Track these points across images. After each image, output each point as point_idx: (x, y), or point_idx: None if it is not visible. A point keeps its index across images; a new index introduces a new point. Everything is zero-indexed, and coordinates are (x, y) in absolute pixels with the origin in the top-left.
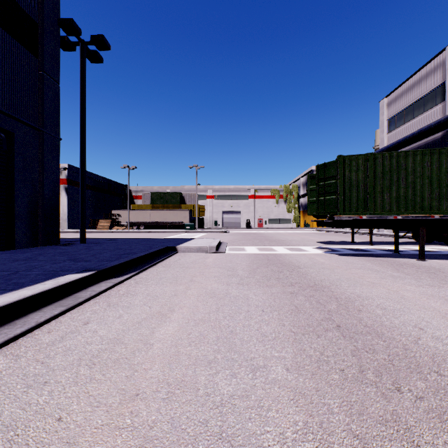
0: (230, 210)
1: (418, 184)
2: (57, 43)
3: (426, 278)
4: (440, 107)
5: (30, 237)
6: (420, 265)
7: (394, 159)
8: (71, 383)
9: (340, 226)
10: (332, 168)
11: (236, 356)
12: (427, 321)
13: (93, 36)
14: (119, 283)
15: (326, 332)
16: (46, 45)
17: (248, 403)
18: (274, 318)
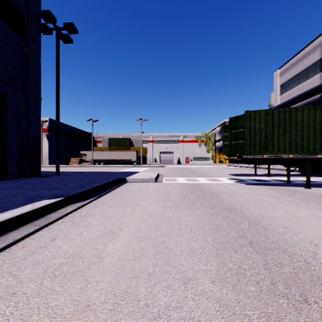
0: (166, 151)
1: (305, 132)
2: (39, 29)
3: (313, 202)
4: (319, 76)
5: (18, 171)
6: (307, 192)
7: (287, 113)
8: (34, 294)
9: (247, 163)
10: (241, 120)
11: (170, 269)
12: (320, 238)
13: (65, 23)
14: (82, 206)
15: (241, 248)
16: (30, 29)
17: (181, 314)
18: (200, 235)
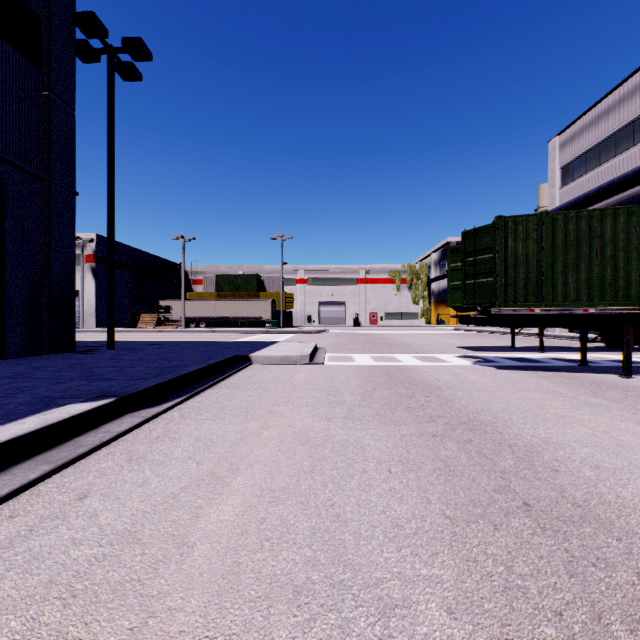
0: (330, 300)
1: (621, 260)
2: (72, 50)
3: None
4: None
5: (29, 341)
6: (627, 385)
7: (583, 222)
8: None
9: (499, 324)
10: (486, 235)
11: (347, 576)
12: None
13: (126, 40)
14: (154, 416)
15: (508, 519)
16: (54, 51)
17: None
18: (410, 486)
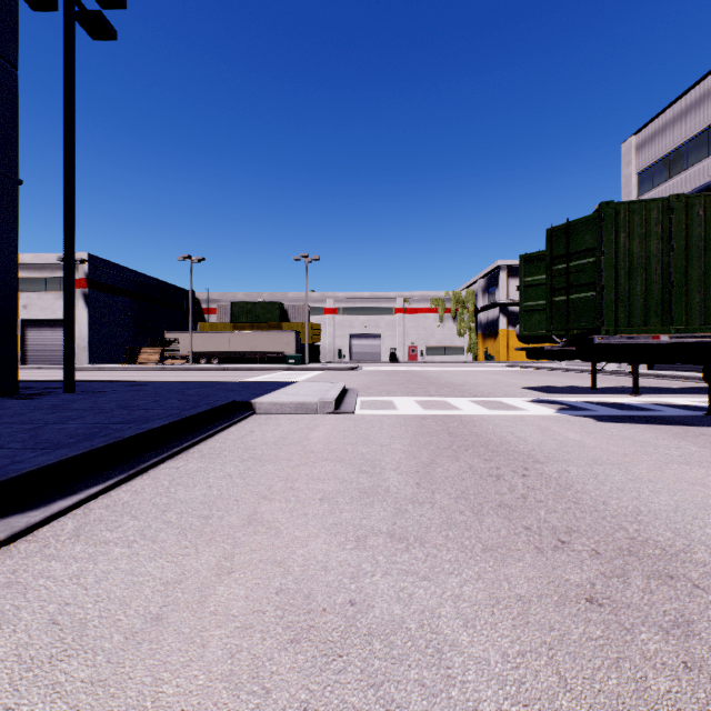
0: (364, 332)
1: None
2: None
3: None
4: None
5: None
6: None
7: None
8: None
9: (603, 358)
10: (586, 231)
11: None
12: None
13: None
14: (13, 537)
15: None
16: None
17: None
18: None
